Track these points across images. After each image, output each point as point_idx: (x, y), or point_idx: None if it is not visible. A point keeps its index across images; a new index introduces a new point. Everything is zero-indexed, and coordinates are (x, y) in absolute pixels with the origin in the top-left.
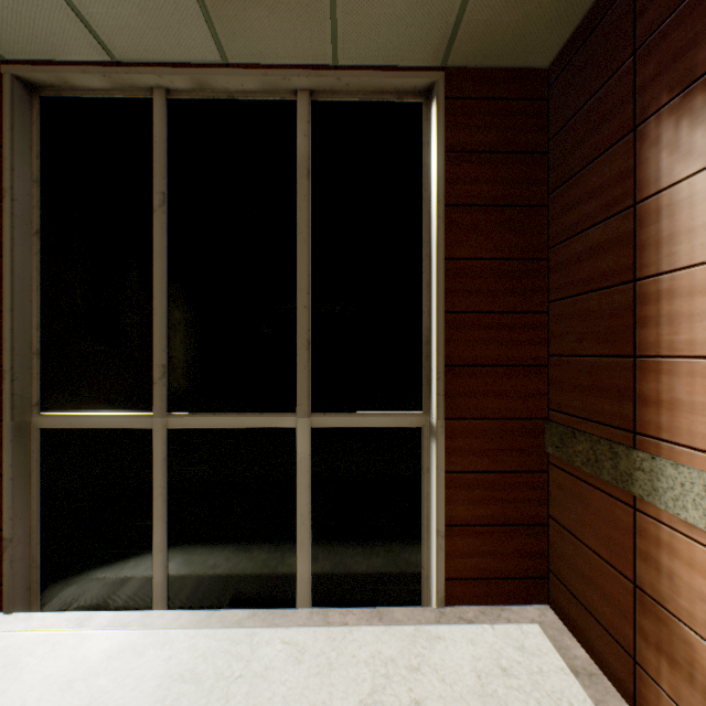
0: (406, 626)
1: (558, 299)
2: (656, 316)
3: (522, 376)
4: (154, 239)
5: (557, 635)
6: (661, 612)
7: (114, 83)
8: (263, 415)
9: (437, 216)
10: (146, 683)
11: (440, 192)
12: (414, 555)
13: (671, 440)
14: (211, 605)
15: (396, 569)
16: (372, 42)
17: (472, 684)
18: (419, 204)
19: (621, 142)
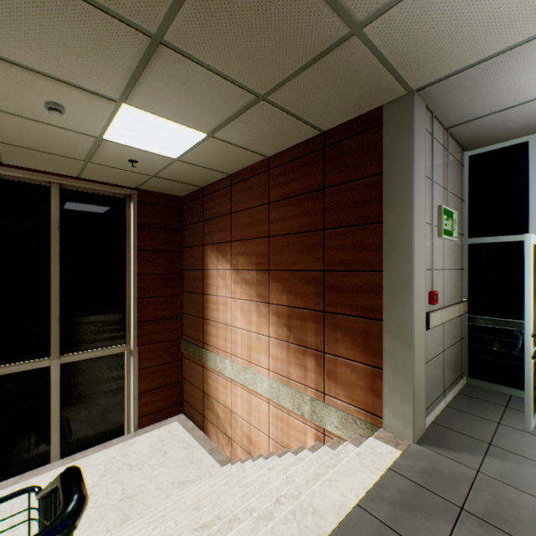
0: (119, 444)
1: (186, 291)
2: (208, 307)
3: (172, 322)
4: None
5: (184, 422)
6: (209, 397)
7: None
8: (26, 363)
9: (134, 255)
10: None
11: (136, 244)
12: (122, 413)
13: (210, 345)
14: None
15: (113, 423)
16: (102, 178)
17: (150, 449)
18: (125, 246)
19: (201, 247)
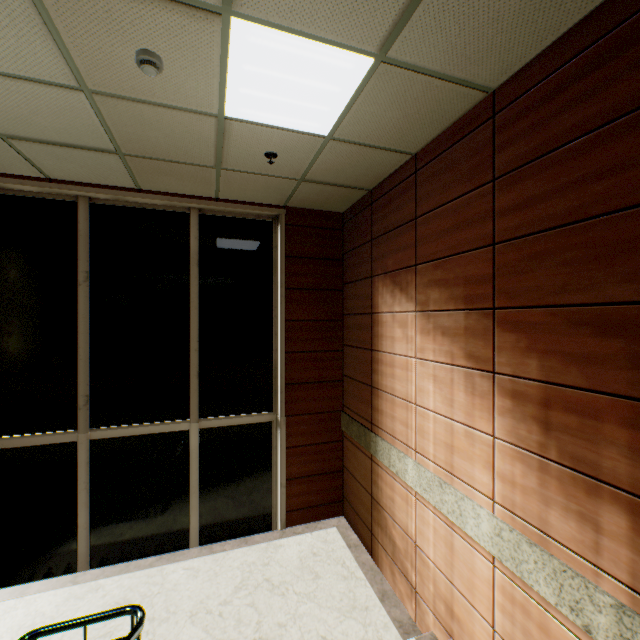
0: (262, 543)
1: (347, 345)
2: (378, 370)
3: (329, 387)
4: (80, 305)
5: (345, 531)
6: (379, 507)
7: (45, 190)
8: (165, 423)
9: (281, 295)
10: (92, 612)
11: (283, 281)
12: (267, 500)
13: (381, 428)
14: (125, 559)
15: (256, 511)
16: (241, 194)
17: (297, 564)
18: (271, 284)
19: (368, 280)
